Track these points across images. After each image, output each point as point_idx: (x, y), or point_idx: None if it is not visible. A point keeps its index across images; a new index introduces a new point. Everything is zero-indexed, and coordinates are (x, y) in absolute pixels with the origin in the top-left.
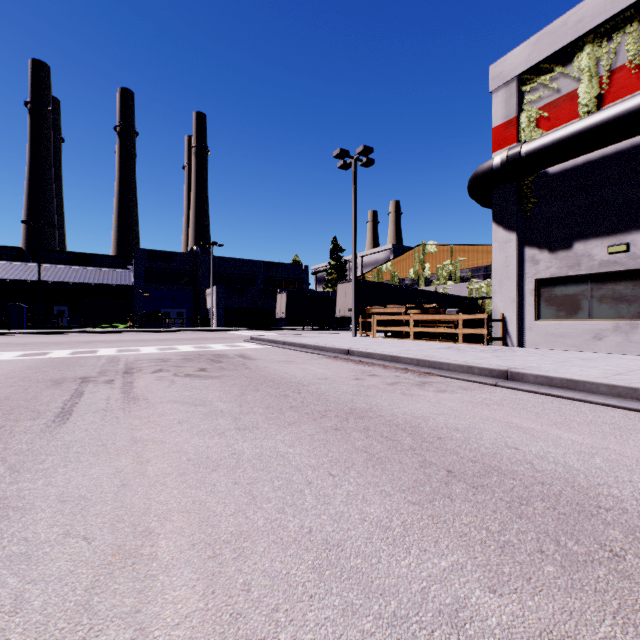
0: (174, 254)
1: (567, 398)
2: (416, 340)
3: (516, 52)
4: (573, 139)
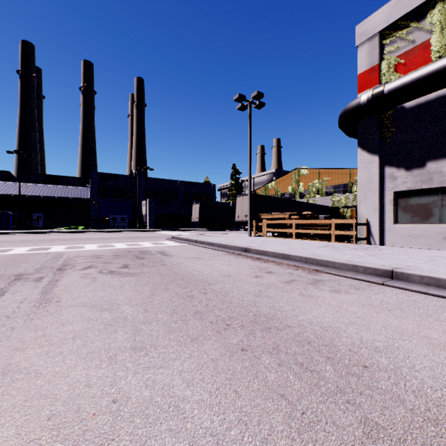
0: (119, 176)
1: None
2: (297, 239)
3: (378, 13)
4: (429, 77)
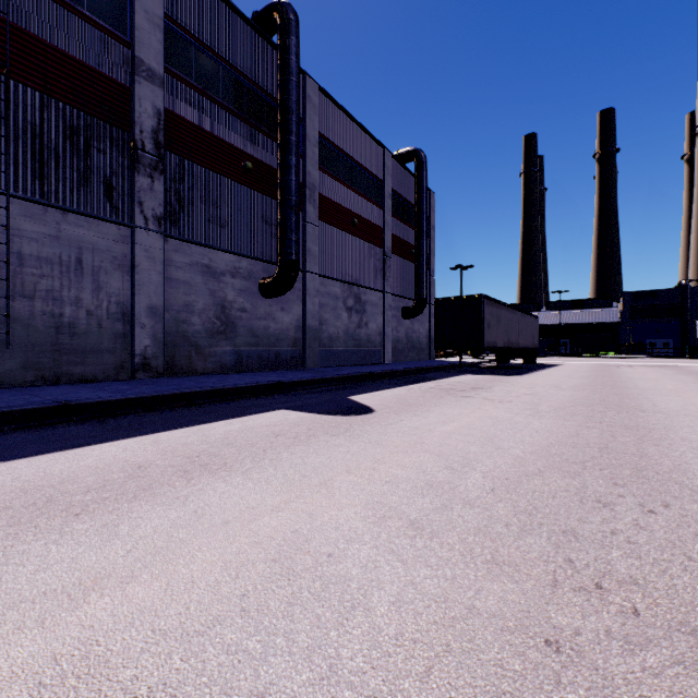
0: (658, 291)
1: None
2: None
3: None
4: None
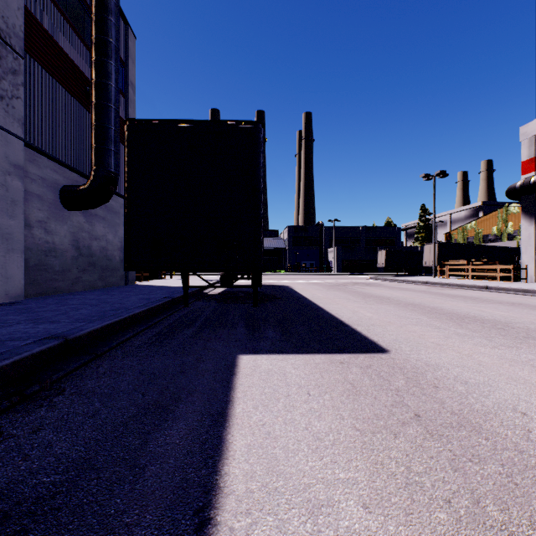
0: (308, 227)
1: (498, 292)
2: (472, 280)
3: (534, 122)
4: None
